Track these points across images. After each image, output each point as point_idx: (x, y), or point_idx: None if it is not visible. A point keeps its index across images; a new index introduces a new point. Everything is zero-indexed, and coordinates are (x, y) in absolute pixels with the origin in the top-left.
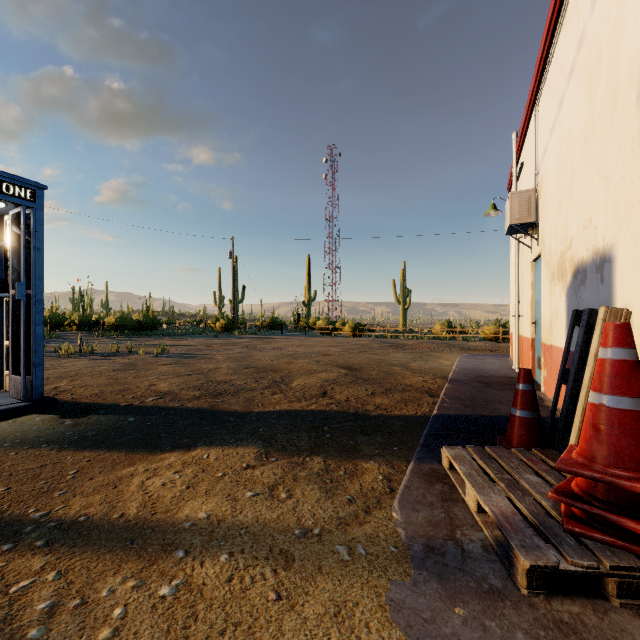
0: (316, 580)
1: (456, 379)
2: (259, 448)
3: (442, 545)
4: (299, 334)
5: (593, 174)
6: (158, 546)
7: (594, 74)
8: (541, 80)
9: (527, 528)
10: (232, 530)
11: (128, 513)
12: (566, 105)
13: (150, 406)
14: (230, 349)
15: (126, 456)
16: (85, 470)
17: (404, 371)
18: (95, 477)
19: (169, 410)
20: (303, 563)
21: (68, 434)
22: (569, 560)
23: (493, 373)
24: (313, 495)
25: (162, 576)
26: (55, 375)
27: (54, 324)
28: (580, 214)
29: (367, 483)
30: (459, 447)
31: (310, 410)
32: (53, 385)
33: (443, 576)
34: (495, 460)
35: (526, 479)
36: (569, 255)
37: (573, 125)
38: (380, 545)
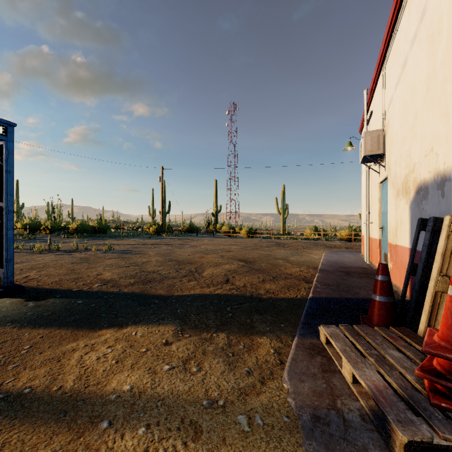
0: (221, 451)
1: (324, 269)
2: (176, 326)
3: (326, 414)
4: (209, 236)
5: (434, 113)
6: (86, 418)
7: (435, 36)
8: (388, 48)
9: (399, 402)
10: (150, 402)
11: (65, 385)
12: (410, 64)
13: (95, 291)
14: (159, 247)
15: (72, 333)
16: (37, 345)
17: (285, 263)
18: (44, 351)
19: (110, 294)
20: (209, 434)
21: (29, 314)
22: (441, 435)
23: (350, 265)
24: (218, 368)
25: (86, 449)
26: (27, 267)
27: (33, 229)
28: (422, 145)
29: (262, 356)
30: (333, 326)
31: (216, 294)
32: (25, 274)
33: (330, 446)
34: (362, 336)
35: (390, 354)
36: (412, 177)
37: (416, 78)
38: (274, 415)
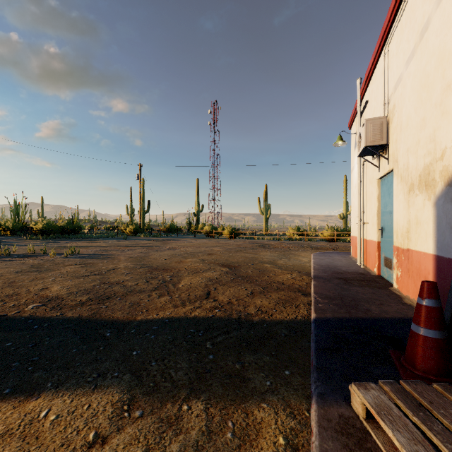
0: None
1: (319, 276)
2: (122, 392)
3: None
4: (190, 236)
5: None
6: None
7: None
8: (393, 22)
9: None
10: None
11: None
12: (434, 26)
13: (25, 317)
14: (133, 249)
15: None
16: None
17: (274, 268)
18: None
19: (43, 322)
20: None
21: None
22: None
23: (345, 269)
24: None
25: None
26: None
27: None
28: None
29: None
30: (372, 385)
31: (193, 317)
32: None
33: None
34: (423, 406)
35: None
36: (440, 166)
37: (448, 39)
38: None
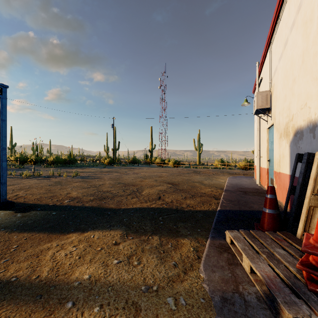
0: None
1: (228, 190)
2: (123, 231)
3: (232, 297)
4: (147, 166)
5: (308, 78)
6: (56, 300)
7: (308, 23)
8: (273, 33)
9: (285, 288)
10: (103, 287)
11: (42, 275)
12: (289, 43)
13: (65, 205)
14: (111, 174)
15: (47, 236)
16: (22, 245)
17: (201, 185)
18: (27, 250)
19: (75, 208)
20: (146, 312)
21: (17, 222)
22: (317, 313)
23: (247, 186)
24: (153, 262)
25: None
26: (17, 188)
27: (22, 161)
28: (299, 101)
29: (184, 253)
30: (236, 231)
31: (152, 207)
32: (15, 193)
33: None
34: (257, 238)
35: (277, 252)
36: (291, 124)
37: (294, 53)
38: (194, 297)
